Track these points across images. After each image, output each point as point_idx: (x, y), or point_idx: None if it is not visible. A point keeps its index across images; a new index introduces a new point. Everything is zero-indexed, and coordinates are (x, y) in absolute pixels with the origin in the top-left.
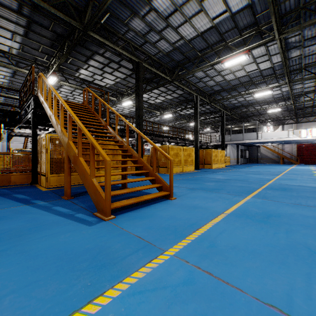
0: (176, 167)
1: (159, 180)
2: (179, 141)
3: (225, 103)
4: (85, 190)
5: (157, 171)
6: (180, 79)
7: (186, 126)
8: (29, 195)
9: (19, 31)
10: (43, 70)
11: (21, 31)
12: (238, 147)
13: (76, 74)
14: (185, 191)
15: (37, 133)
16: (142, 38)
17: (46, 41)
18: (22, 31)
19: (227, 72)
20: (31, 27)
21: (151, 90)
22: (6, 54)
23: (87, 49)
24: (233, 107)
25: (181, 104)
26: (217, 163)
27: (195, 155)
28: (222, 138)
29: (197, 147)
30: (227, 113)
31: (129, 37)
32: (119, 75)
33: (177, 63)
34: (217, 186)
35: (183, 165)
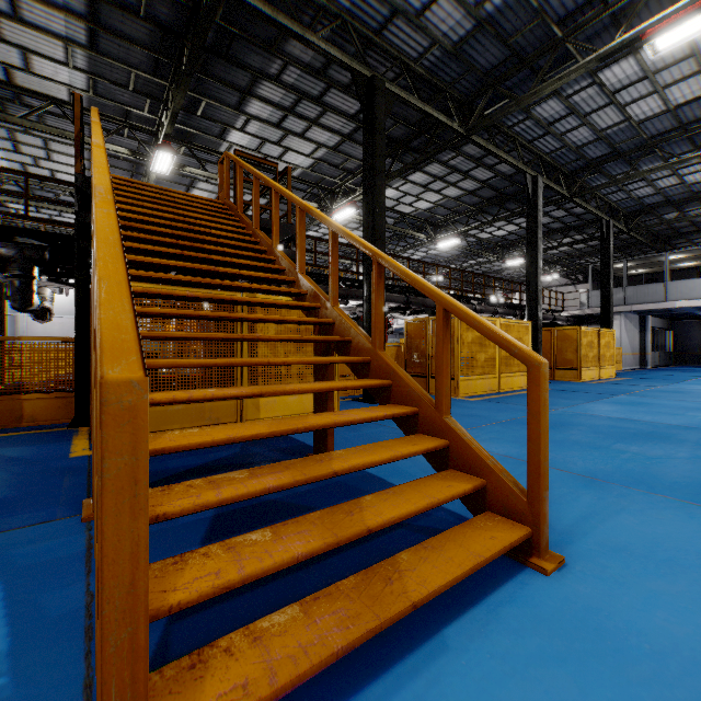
0: (481, 377)
1: (470, 458)
2: (479, 308)
3: (613, 198)
4: (192, 462)
5: (425, 389)
6: (489, 131)
7: (492, 272)
8: (4, 479)
9: (78, 36)
10: (148, 145)
11: (81, 34)
12: (643, 321)
13: (222, 148)
14: (575, 497)
15: (88, 281)
16: (383, 3)
17: (141, 57)
18: (84, 33)
19: (641, 92)
20: (99, 17)
21: (407, 169)
22: (64, 107)
23: (238, 65)
24: (635, 209)
25: (485, 210)
26: (593, 365)
27: (531, 343)
28: (604, 295)
29: (536, 322)
30: (617, 226)
31: (346, 6)
32: (322, 139)
33: (485, 77)
34: (693, 470)
35: (500, 373)
